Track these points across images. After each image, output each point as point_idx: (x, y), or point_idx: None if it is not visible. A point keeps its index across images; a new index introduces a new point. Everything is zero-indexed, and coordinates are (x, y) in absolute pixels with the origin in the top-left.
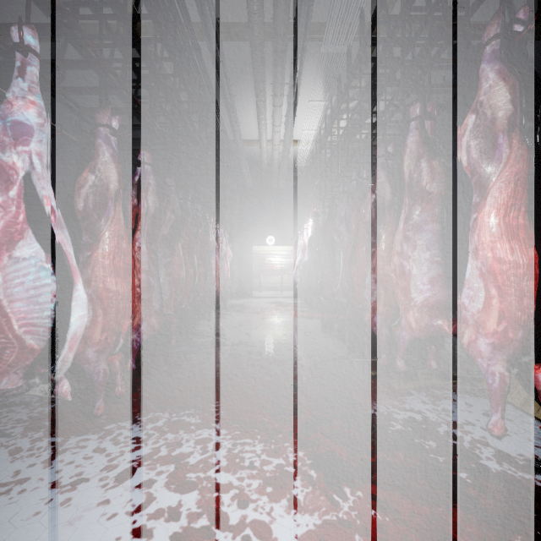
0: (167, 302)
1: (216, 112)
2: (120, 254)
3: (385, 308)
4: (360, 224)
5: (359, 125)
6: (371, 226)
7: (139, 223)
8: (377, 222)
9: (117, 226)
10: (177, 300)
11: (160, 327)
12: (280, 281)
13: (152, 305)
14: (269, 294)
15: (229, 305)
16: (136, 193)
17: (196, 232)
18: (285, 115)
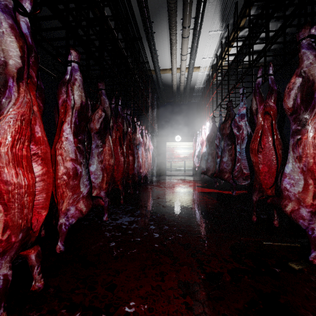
0: (99, 184)
1: (141, 47)
2: (20, 141)
3: (311, 200)
4: (264, 117)
5: (267, 24)
6: (292, 112)
7: (65, 115)
8: (301, 108)
9: (20, 109)
10: (107, 182)
11: (86, 210)
12: (183, 165)
13: (78, 190)
14: (176, 173)
15: (151, 181)
16: (65, 89)
17: (126, 130)
18: (190, 47)
